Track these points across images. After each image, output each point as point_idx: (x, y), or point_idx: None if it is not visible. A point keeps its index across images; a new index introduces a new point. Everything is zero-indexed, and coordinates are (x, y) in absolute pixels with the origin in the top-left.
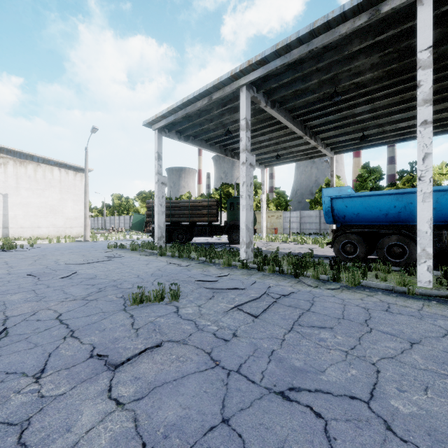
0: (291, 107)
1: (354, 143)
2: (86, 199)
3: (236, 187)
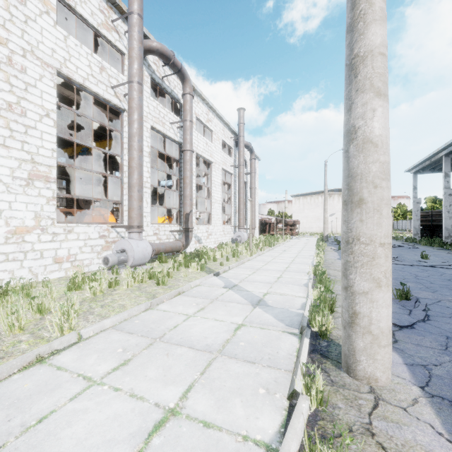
0: None
1: None
2: None
3: None
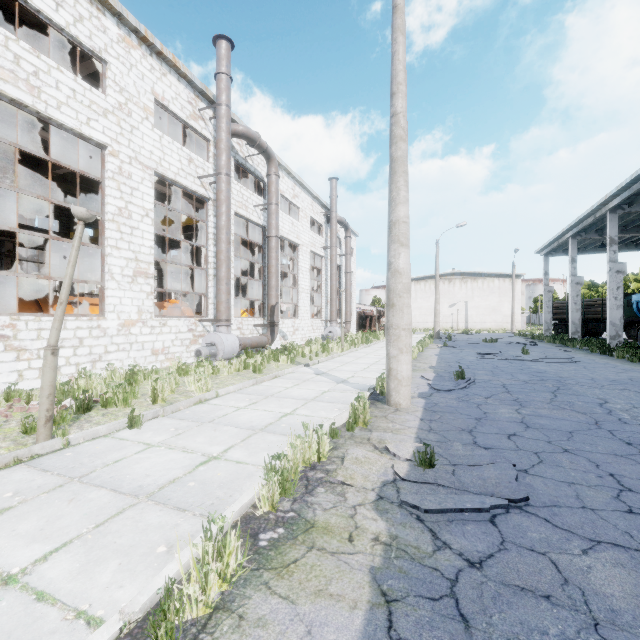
0: None
1: None
2: (512, 302)
3: None
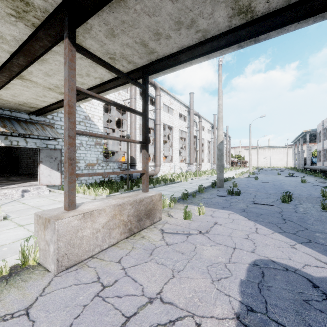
0: None
1: None
2: (287, 157)
3: None
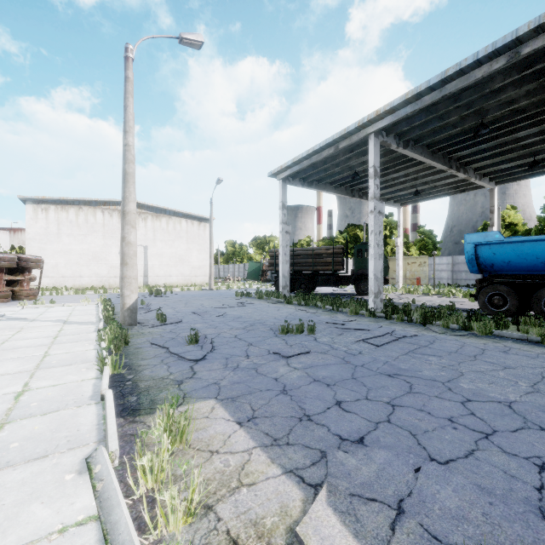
0: (429, 142)
1: (524, 170)
2: (211, 249)
3: (365, 229)
